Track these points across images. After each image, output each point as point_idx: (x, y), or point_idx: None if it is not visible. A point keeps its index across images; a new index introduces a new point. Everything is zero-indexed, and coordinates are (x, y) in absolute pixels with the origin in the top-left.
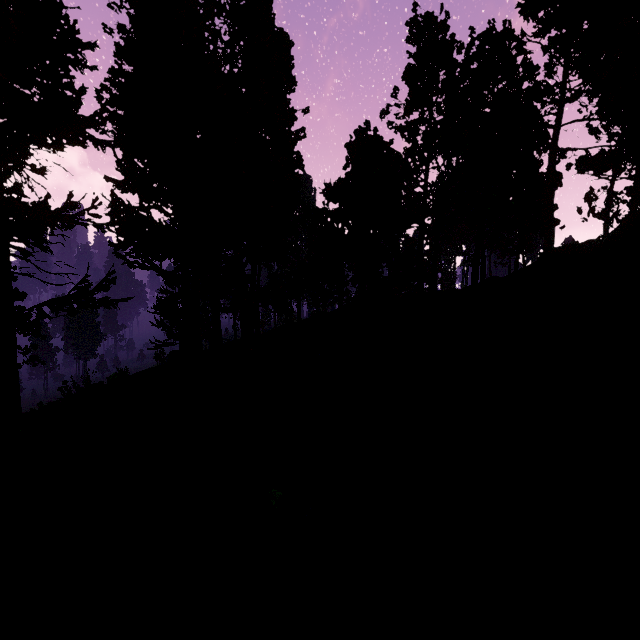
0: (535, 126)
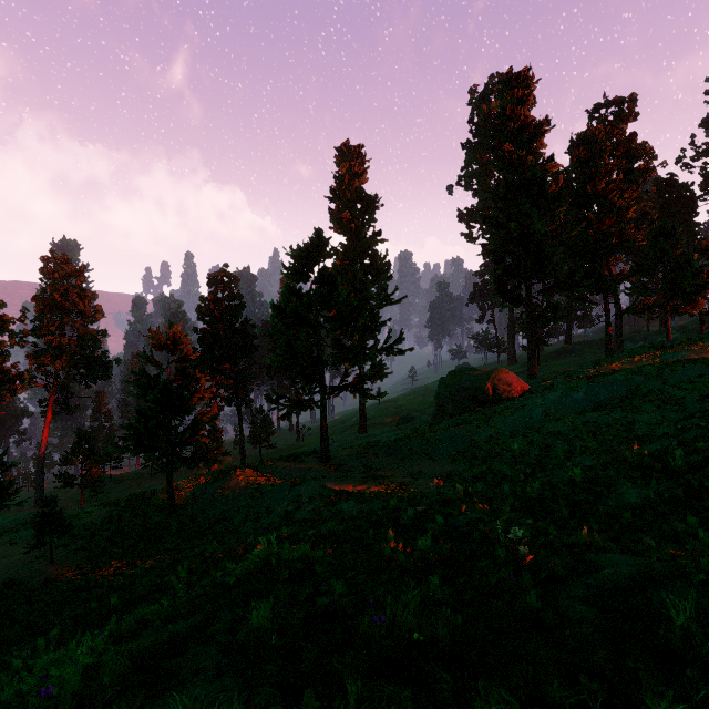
0: None
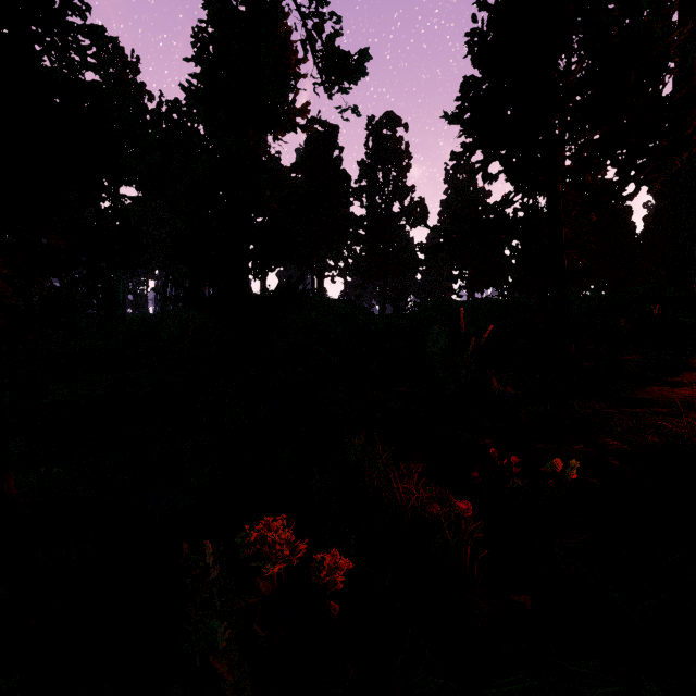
0: None
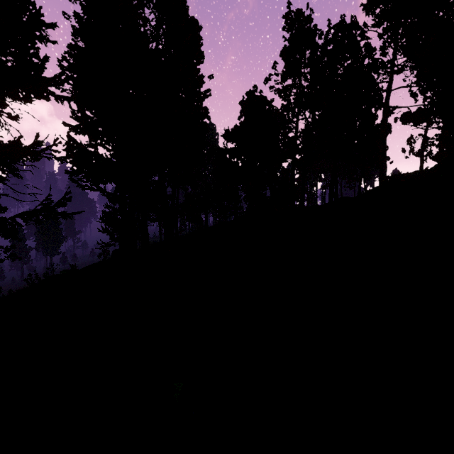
0: (373, 90)
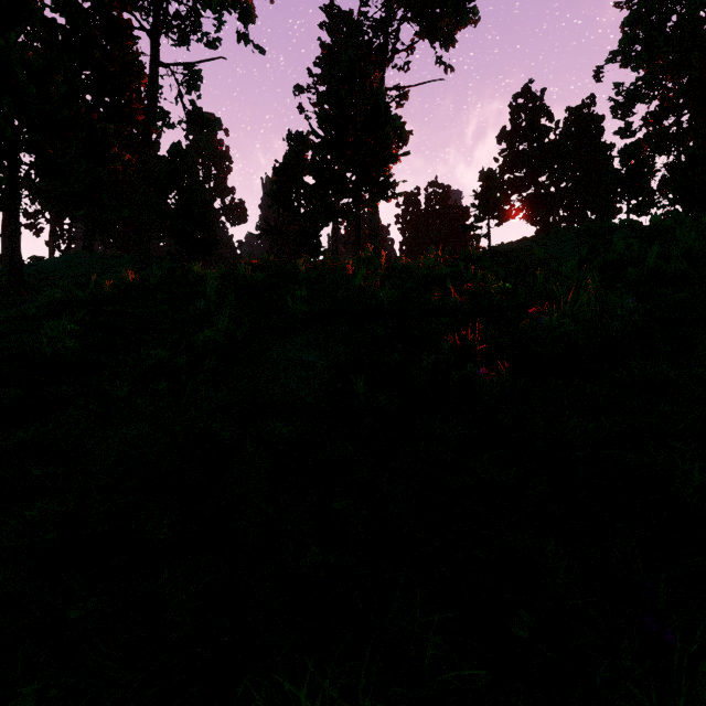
0: None
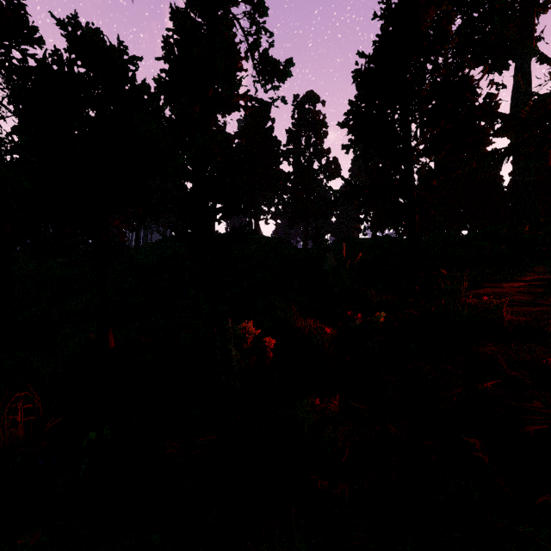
0: None
